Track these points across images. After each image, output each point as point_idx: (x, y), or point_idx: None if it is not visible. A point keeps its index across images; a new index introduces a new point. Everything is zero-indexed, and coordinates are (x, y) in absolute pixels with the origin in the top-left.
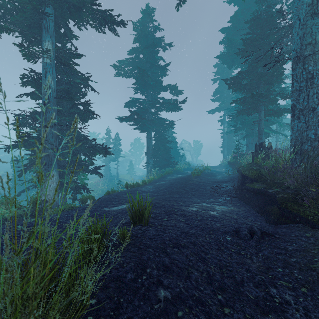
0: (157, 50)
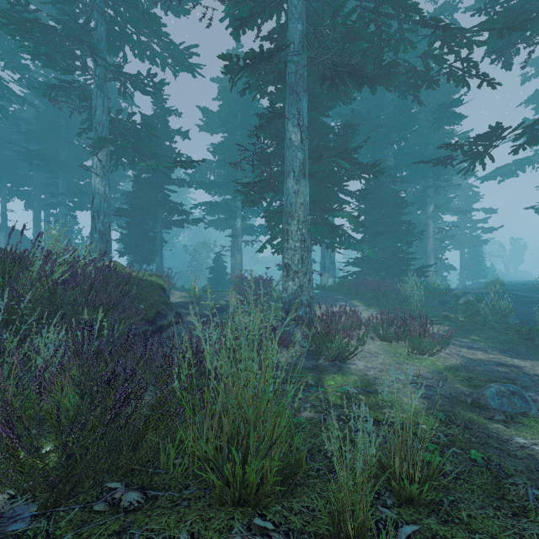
0: (473, 186)
